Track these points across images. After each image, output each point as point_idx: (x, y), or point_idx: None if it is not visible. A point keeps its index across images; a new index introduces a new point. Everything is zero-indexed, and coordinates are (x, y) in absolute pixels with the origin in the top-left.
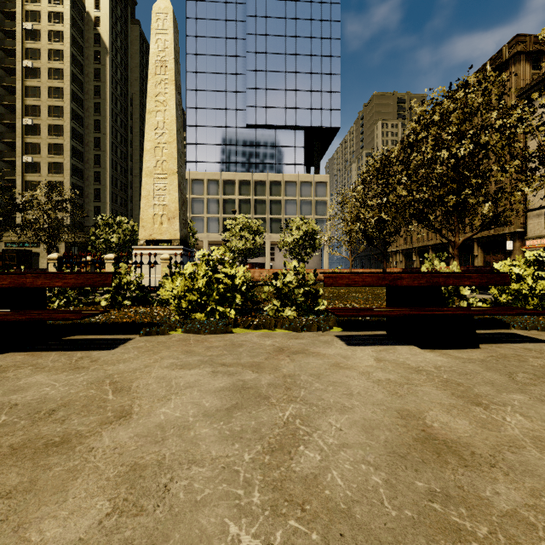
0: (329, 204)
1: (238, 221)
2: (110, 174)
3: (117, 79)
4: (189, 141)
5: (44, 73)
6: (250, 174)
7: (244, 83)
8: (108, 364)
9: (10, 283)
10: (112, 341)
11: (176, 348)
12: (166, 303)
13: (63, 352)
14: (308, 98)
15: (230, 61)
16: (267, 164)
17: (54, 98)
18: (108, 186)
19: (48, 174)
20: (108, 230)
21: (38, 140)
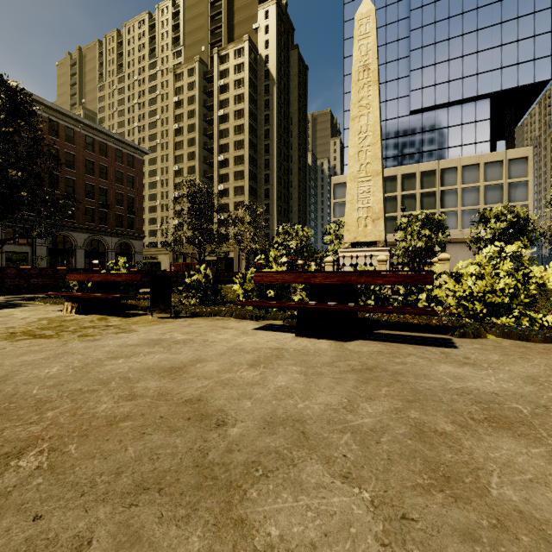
0: (531, 186)
1: (415, 219)
2: (276, 189)
3: (281, 104)
4: (346, 144)
5: (231, 116)
6: (415, 166)
7: (407, 66)
8: (495, 364)
9: (338, 281)
10: (435, 339)
11: (540, 356)
12: (409, 304)
13: (410, 345)
14: (496, 55)
15: (390, 48)
16: (437, 150)
17: (238, 134)
18: (275, 200)
19: (234, 197)
20: (286, 238)
21: (227, 170)
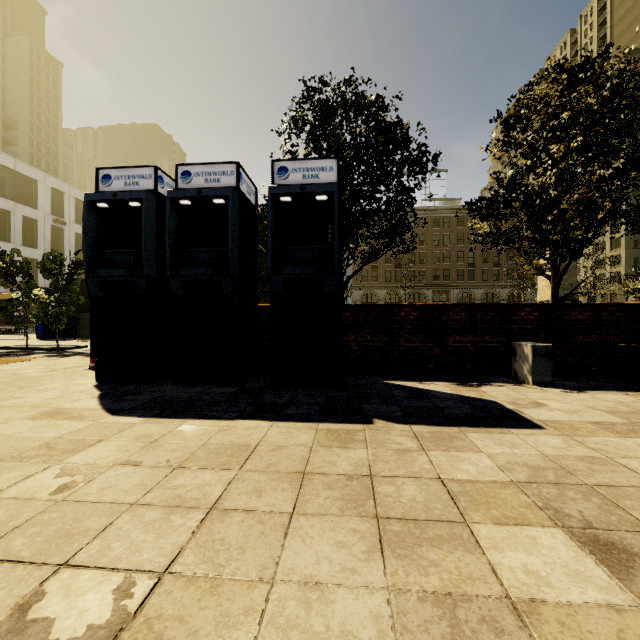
0: None
1: None
2: None
3: None
4: None
5: None
6: None
7: None
8: None
9: None
10: None
11: None
12: None
13: None
14: None
15: None
16: None
17: None
18: None
19: None
20: None
21: None
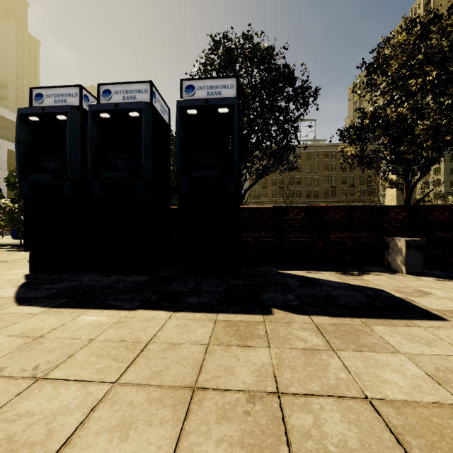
0: None
1: None
2: None
3: None
4: None
5: None
6: None
7: None
8: None
9: None
10: None
11: None
12: None
13: None
14: None
15: None
16: None
17: None
18: None
19: None
20: None
21: None
